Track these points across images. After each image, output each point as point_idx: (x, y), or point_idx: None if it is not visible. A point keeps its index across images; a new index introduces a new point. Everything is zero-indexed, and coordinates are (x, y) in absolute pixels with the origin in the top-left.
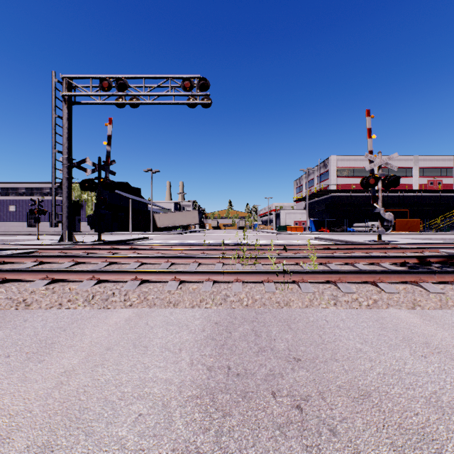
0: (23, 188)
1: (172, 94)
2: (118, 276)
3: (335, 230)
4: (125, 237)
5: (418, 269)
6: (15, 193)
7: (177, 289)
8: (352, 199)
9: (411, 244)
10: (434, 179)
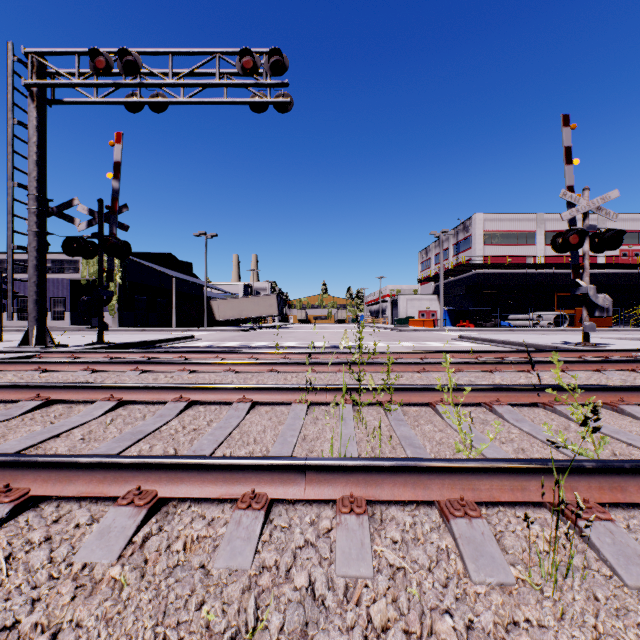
0: None
1: (222, 83)
2: None
3: (482, 324)
4: (153, 337)
5: None
6: None
7: (121, 559)
8: (506, 279)
9: None
10: (629, 248)
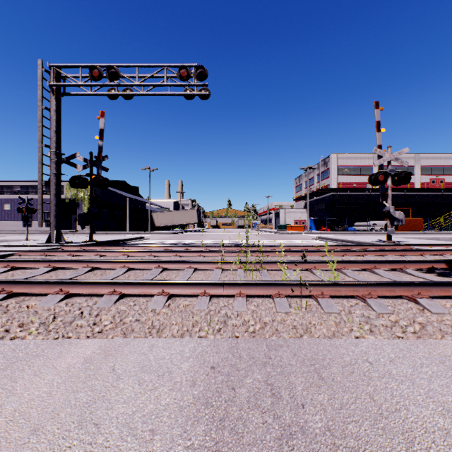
0: (18, 186)
1: (168, 84)
2: (92, 288)
3: (336, 229)
4: (120, 237)
5: (451, 276)
6: (10, 191)
7: (164, 308)
8: (353, 198)
9: (425, 245)
10: (436, 177)
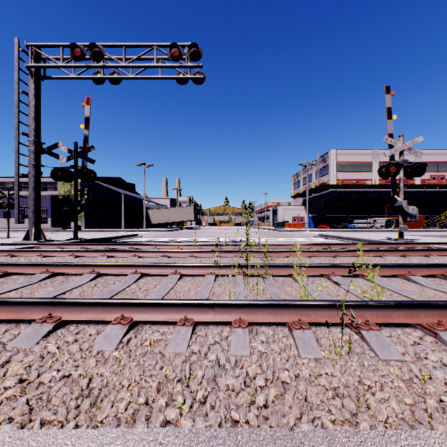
0: (10, 182)
1: (158, 65)
2: (19, 312)
3: (335, 226)
4: (110, 235)
5: None
6: (3, 188)
7: (118, 348)
8: (352, 195)
9: (445, 243)
10: (437, 173)
